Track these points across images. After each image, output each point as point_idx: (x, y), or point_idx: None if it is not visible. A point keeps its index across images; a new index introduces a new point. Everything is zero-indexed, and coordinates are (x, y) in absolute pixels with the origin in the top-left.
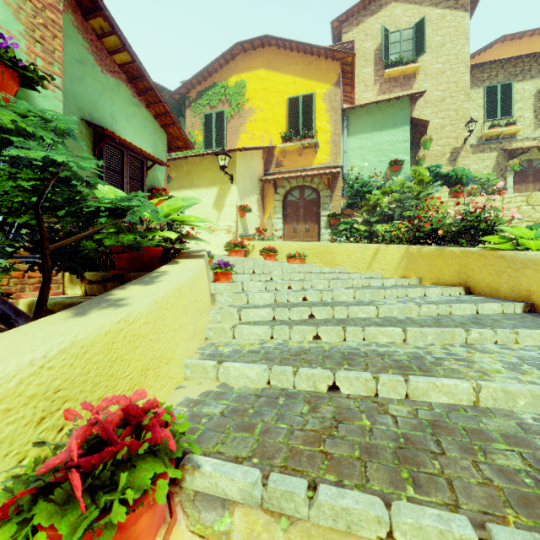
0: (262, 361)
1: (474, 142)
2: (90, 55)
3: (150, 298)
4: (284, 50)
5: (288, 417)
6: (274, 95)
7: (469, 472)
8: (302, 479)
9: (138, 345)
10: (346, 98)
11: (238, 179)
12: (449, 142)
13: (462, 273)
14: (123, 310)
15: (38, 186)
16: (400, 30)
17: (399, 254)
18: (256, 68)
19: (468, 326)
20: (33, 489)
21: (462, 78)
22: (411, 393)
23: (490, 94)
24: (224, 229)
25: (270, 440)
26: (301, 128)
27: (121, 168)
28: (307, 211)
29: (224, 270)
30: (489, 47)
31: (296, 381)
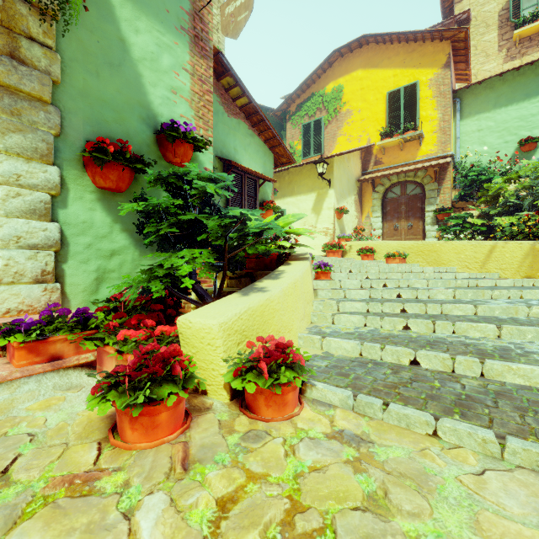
0: (356, 339)
1: None
2: (221, 106)
3: (280, 287)
4: (383, 44)
5: (374, 374)
6: (372, 93)
7: (512, 418)
8: (379, 399)
9: (275, 316)
10: (459, 76)
11: (335, 183)
12: None
13: None
14: (267, 293)
15: (227, 224)
16: None
17: (522, 251)
18: (354, 70)
19: None
20: (246, 367)
21: None
22: (486, 373)
23: None
24: (321, 232)
25: (360, 382)
26: (403, 121)
27: (241, 188)
28: (409, 207)
29: (324, 269)
30: None
31: (383, 355)
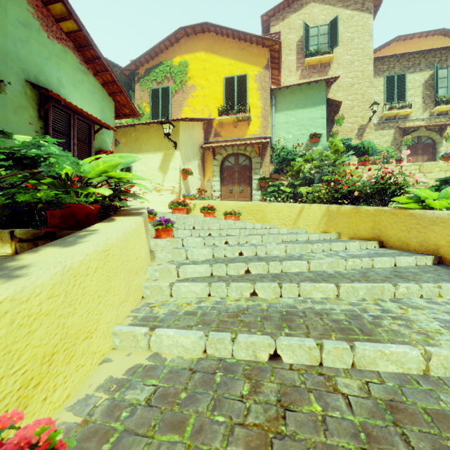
0: (198, 326)
1: (376, 121)
2: (35, 20)
3: (61, 264)
4: (222, 36)
5: (227, 403)
6: (213, 75)
7: None
8: None
9: (38, 327)
10: (274, 80)
11: (181, 145)
12: (357, 120)
13: (376, 229)
14: (12, 284)
15: None
16: (318, 26)
17: (321, 212)
18: (198, 51)
19: (394, 280)
20: None
21: (367, 68)
22: (357, 362)
23: (389, 83)
24: (168, 190)
25: (204, 446)
26: (236, 104)
27: (68, 130)
28: (241, 175)
29: (165, 227)
30: (387, 45)
31: (235, 350)
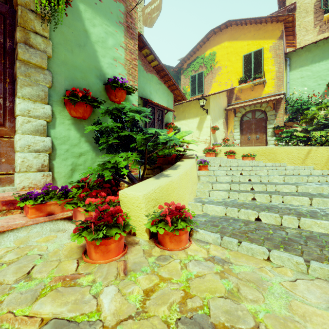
0: (223, 205)
1: None
2: (142, 66)
3: (177, 174)
4: (241, 25)
5: (233, 225)
6: (234, 56)
7: (315, 251)
8: (236, 239)
9: (175, 191)
10: (288, 44)
11: (211, 111)
12: None
13: None
14: (170, 178)
15: (147, 137)
16: None
17: (328, 153)
18: (222, 42)
19: None
20: (158, 219)
21: None
22: (301, 225)
23: None
24: (202, 141)
25: (224, 230)
26: (253, 73)
27: (154, 116)
28: (257, 126)
29: (204, 164)
30: None
31: (239, 214)
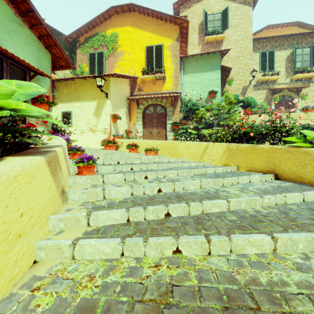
0: None
1: (254, 83)
2: None
3: None
4: (144, 15)
5: None
6: (137, 44)
7: None
8: None
9: None
10: (182, 51)
11: (111, 96)
12: (241, 82)
13: (271, 164)
14: None
15: None
16: (213, 14)
17: (222, 149)
18: (125, 25)
19: None
20: None
21: (248, 45)
22: None
23: (263, 57)
24: (101, 131)
25: None
26: (154, 66)
27: (1, 73)
28: (158, 120)
29: (86, 164)
30: (261, 31)
31: None
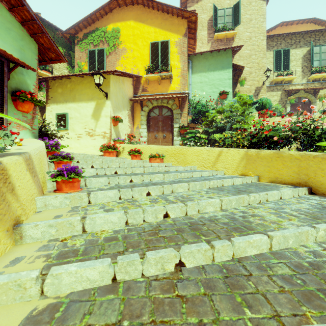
0: None
1: (268, 84)
2: None
3: None
4: (148, 8)
5: None
6: (141, 40)
7: None
8: None
9: None
10: (190, 48)
11: (111, 96)
12: (254, 83)
13: (302, 174)
14: None
15: None
16: (224, 9)
17: (239, 156)
18: (128, 20)
19: None
20: None
21: (262, 42)
22: None
23: (277, 55)
24: (100, 135)
25: None
26: (160, 65)
27: None
28: (164, 124)
29: (67, 177)
30: (274, 28)
31: None
